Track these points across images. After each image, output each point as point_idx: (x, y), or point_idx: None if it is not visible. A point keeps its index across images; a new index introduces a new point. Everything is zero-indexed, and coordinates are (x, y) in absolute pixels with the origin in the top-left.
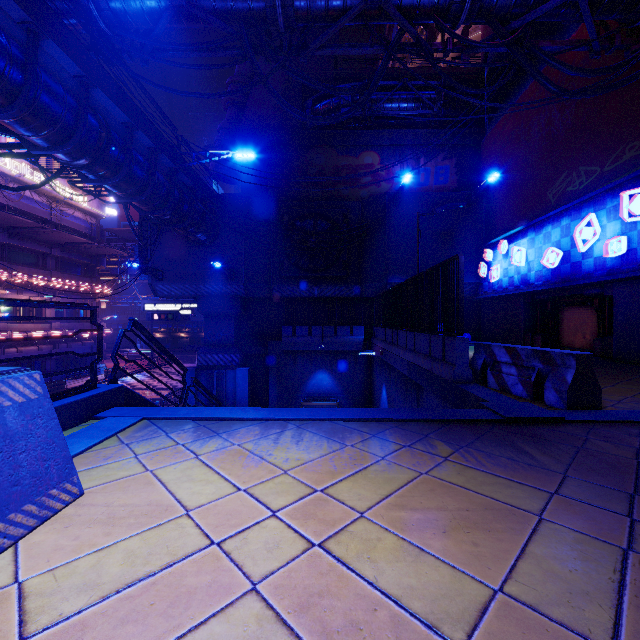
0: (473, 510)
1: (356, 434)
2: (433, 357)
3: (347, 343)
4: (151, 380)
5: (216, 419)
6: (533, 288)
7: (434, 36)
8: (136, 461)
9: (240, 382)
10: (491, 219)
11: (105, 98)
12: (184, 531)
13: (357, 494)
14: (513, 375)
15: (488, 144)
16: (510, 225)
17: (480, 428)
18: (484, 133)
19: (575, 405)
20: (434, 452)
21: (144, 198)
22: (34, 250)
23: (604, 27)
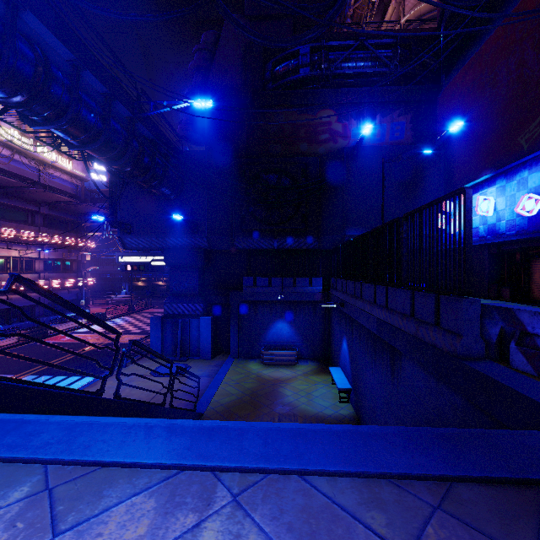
0: None
1: None
2: (417, 319)
3: (306, 293)
4: (128, 324)
5: (87, 463)
6: (504, 238)
7: (384, 11)
8: None
9: (203, 330)
10: (449, 171)
11: (41, 26)
12: None
13: None
14: None
15: (445, 98)
16: (471, 175)
17: None
18: (439, 89)
19: None
20: None
21: (98, 146)
22: (23, 208)
23: None
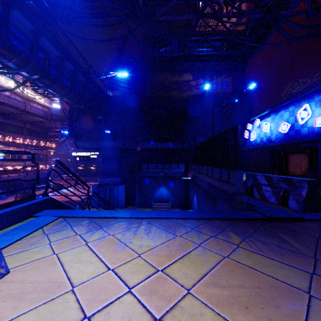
0: (262, 288)
1: (182, 228)
2: (222, 180)
3: (176, 172)
4: (76, 191)
5: (101, 217)
6: (274, 144)
7: None
8: (49, 247)
9: (120, 192)
10: (250, 108)
11: (47, 43)
12: (67, 305)
13: (184, 273)
14: (269, 191)
15: (249, 69)
16: (261, 111)
17: (255, 224)
18: (246, 64)
19: (307, 209)
20: (230, 241)
21: (69, 96)
22: (16, 125)
23: (314, 3)
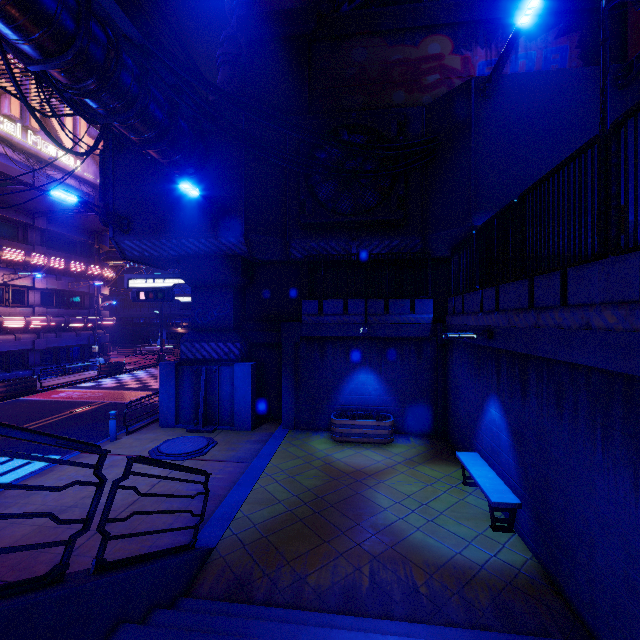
0: None
1: None
2: None
3: (405, 325)
4: (150, 378)
5: None
6: None
7: None
8: None
9: (239, 384)
10: None
11: None
12: None
13: None
14: None
15: None
16: None
17: None
18: None
19: None
20: None
21: None
22: (11, 219)
23: None
